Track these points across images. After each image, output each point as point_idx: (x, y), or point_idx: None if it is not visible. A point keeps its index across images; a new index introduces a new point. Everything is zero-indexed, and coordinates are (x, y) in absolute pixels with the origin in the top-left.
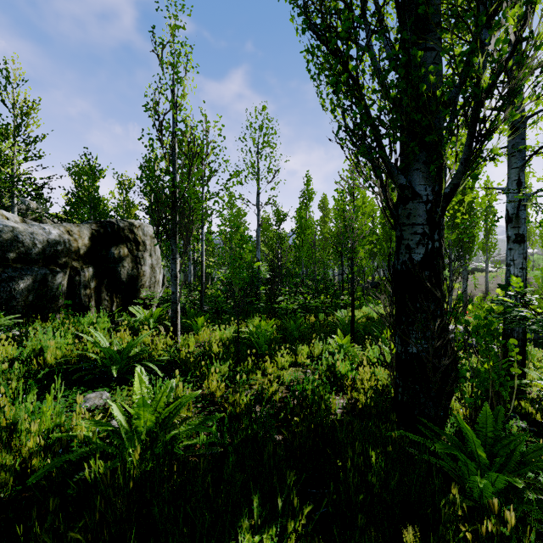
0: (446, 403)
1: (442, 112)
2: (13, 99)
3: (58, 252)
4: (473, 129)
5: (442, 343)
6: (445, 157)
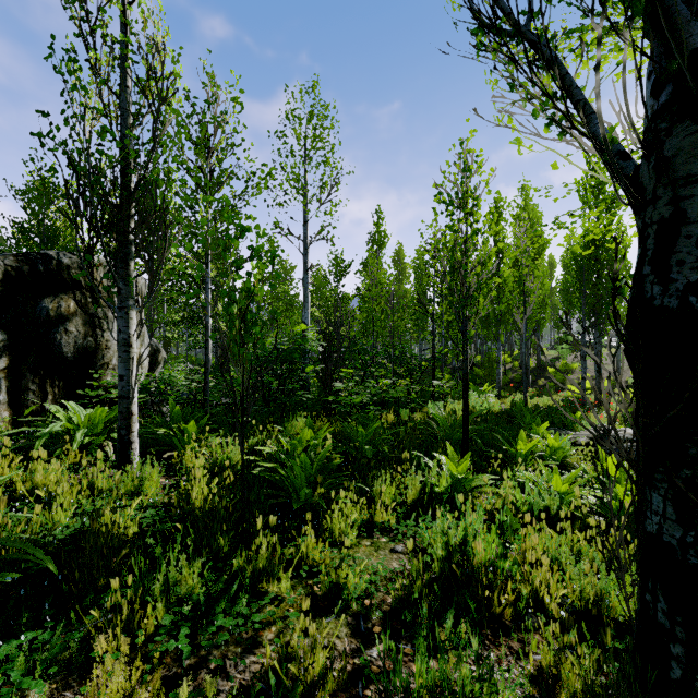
0: None
1: None
2: None
3: None
4: None
5: None
6: None
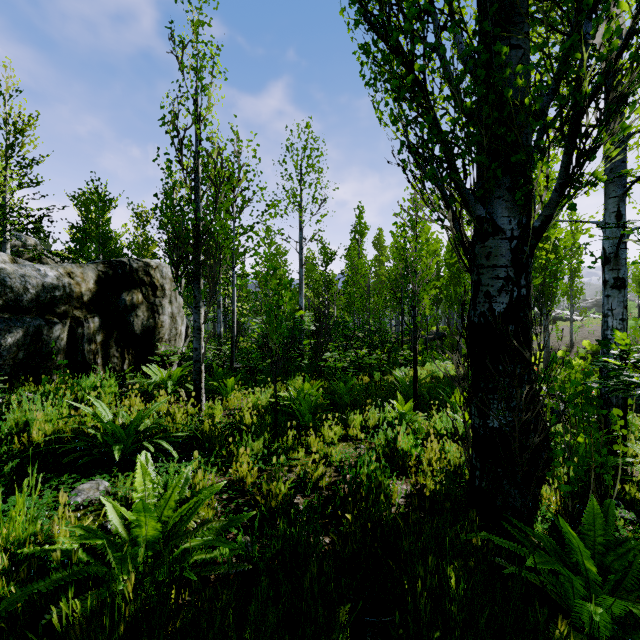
0: (536, 491)
1: (531, 125)
2: (5, 113)
3: (56, 298)
4: (570, 146)
5: (530, 415)
6: (536, 181)
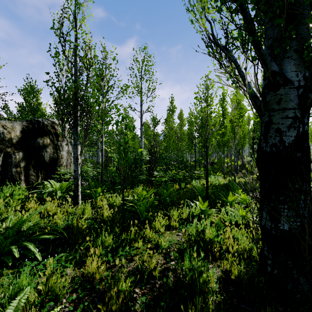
0: None
1: None
2: None
3: None
4: None
5: None
6: None
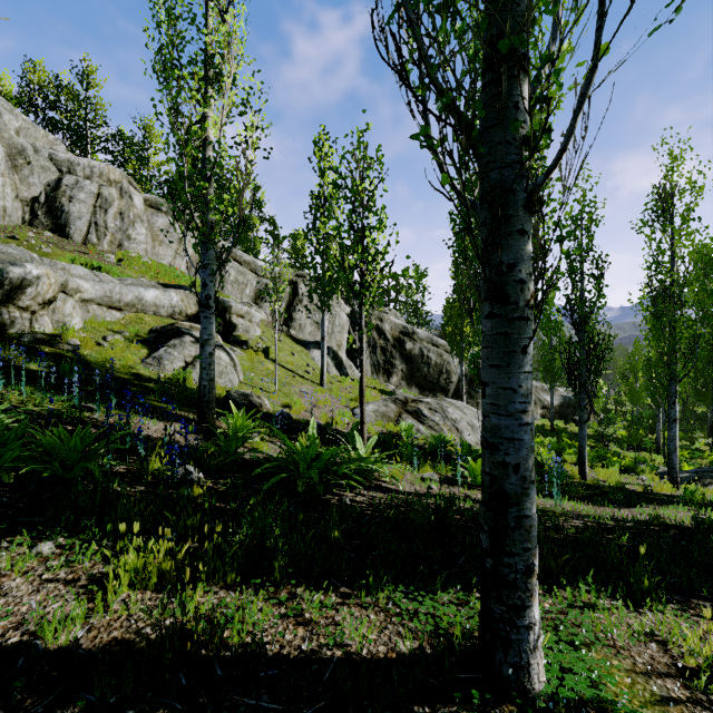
0: None
1: None
2: None
3: None
4: None
5: None
6: None
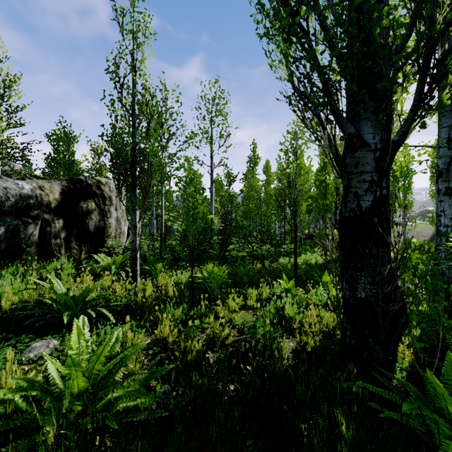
0: (395, 347)
1: (392, 59)
2: None
3: (31, 205)
4: (424, 75)
5: (390, 288)
6: (397, 103)
